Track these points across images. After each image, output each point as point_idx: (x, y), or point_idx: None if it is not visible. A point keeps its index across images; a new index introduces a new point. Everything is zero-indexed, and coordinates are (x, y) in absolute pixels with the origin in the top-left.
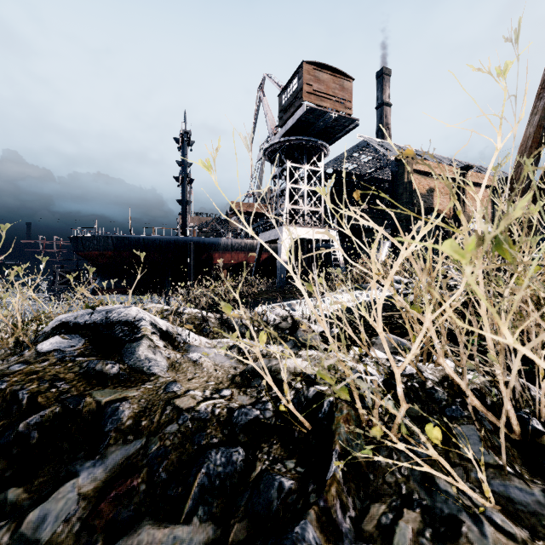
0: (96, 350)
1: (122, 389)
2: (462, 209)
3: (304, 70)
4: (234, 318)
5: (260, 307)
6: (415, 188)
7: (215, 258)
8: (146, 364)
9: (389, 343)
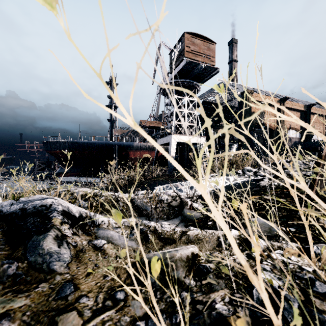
0: (5, 242)
1: (10, 296)
2: (282, 124)
3: (185, 37)
4: (138, 199)
5: (157, 187)
6: (253, 111)
7: (130, 154)
8: (46, 260)
9: (262, 227)
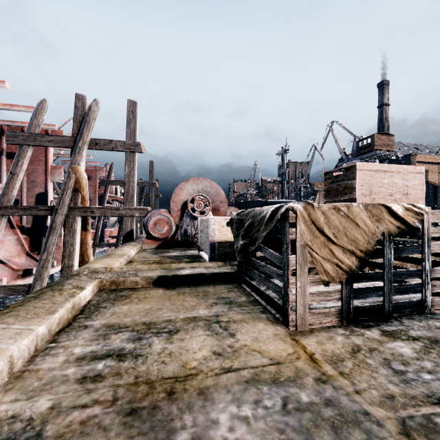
0: None
1: None
2: None
3: (375, 137)
4: None
5: None
6: None
7: None
8: None
9: None
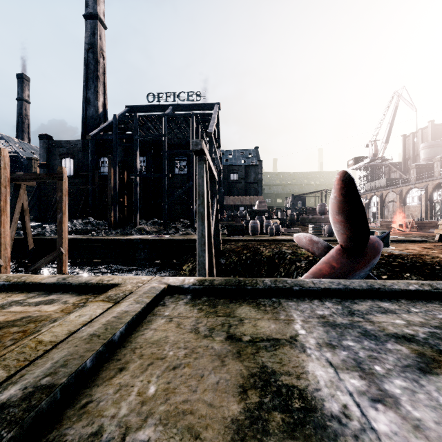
0: None
1: None
2: None
3: None
4: None
5: None
6: None
7: None
8: None
9: None
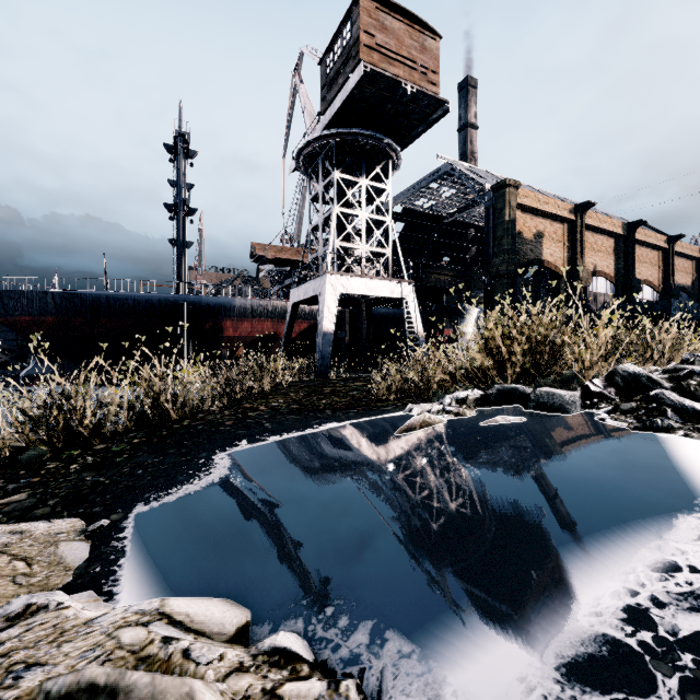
0: None
1: None
2: (580, 263)
3: (361, 7)
4: None
5: (228, 453)
6: (518, 231)
7: (225, 328)
8: None
9: None
